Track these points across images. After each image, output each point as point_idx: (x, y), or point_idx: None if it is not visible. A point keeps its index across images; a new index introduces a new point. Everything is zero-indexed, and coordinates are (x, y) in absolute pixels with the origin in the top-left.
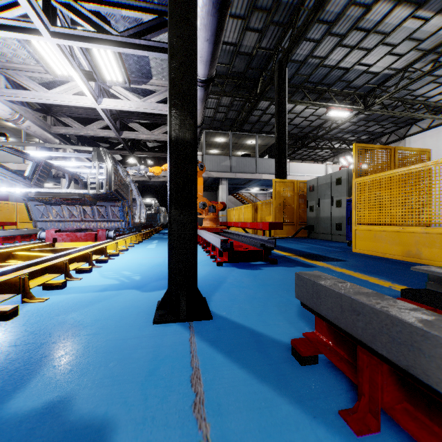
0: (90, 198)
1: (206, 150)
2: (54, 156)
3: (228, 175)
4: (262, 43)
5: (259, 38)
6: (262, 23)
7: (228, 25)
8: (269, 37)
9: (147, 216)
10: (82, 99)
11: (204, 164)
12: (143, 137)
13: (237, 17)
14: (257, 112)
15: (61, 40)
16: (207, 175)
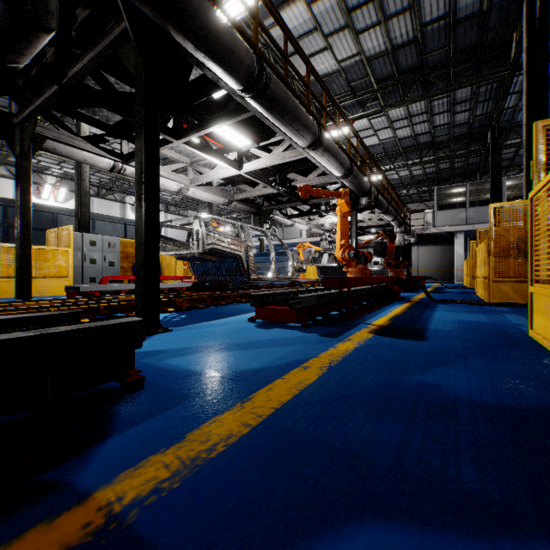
0: (338, 266)
1: (447, 200)
2: (320, 239)
3: (464, 227)
4: (476, 113)
5: (470, 112)
6: (468, 105)
7: (435, 118)
8: (482, 108)
9: (377, 271)
10: (335, 219)
11: (435, 220)
12: (366, 224)
13: (441, 113)
14: (507, 150)
15: (329, 213)
16: (438, 230)
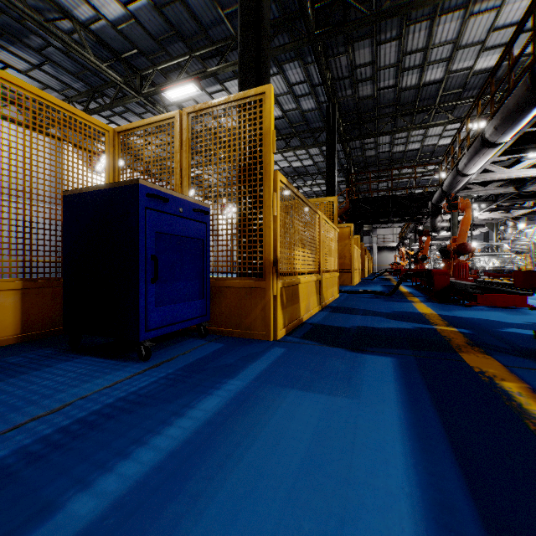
0: None
1: None
2: None
3: None
4: None
5: None
6: None
7: None
8: None
9: None
10: None
11: None
12: None
13: None
14: None
15: None
16: None
